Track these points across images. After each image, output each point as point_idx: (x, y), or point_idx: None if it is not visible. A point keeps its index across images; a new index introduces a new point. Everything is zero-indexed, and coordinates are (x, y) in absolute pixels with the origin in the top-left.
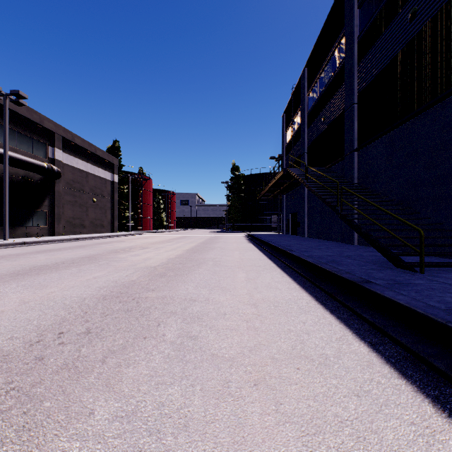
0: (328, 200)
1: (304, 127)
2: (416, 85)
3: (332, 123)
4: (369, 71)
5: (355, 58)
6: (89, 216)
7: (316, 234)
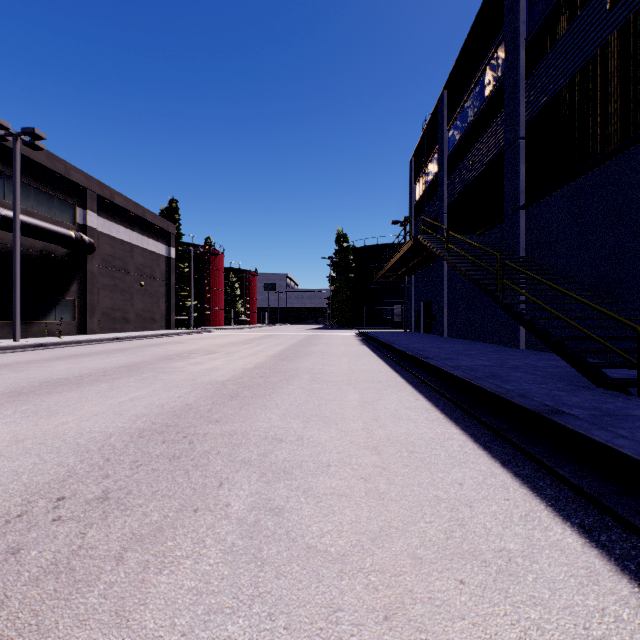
0: (483, 283)
1: (442, 176)
2: (619, 106)
3: (485, 169)
4: (543, 89)
5: (521, 71)
6: (134, 306)
7: (460, 332)
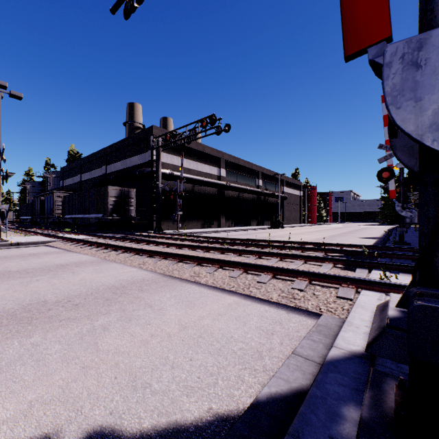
0: None
1: None
2: None
3: None
4: None
5: None
6: (292, 215)
7: None
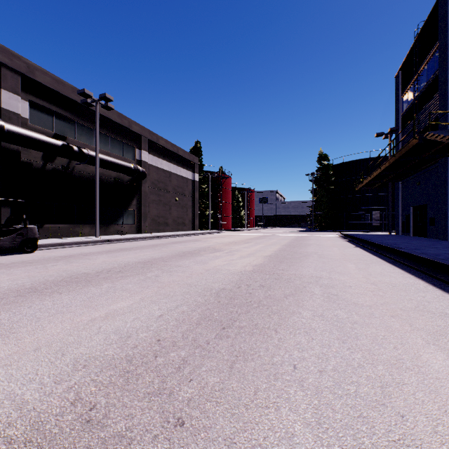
0: None
1: (445, 74)
2: None
3: None
4: None
5: None
6: (172, 214)
7: None
